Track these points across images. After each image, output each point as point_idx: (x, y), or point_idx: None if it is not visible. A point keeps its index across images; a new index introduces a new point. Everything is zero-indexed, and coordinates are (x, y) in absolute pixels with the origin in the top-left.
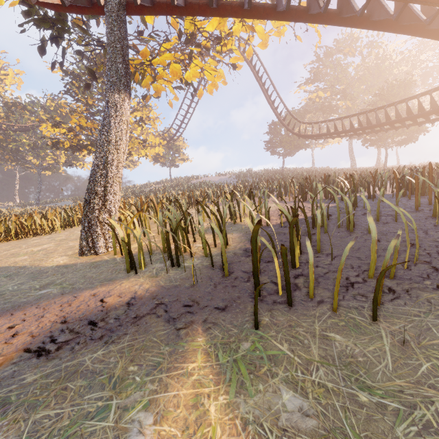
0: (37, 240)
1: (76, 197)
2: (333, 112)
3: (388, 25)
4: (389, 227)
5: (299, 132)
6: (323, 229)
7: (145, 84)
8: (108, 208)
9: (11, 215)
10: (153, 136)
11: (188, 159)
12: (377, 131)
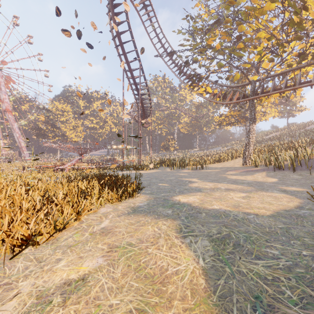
0: (225, 163)
1: (223, 145)
2: None
3: None
4: None
5: None
6: None
7: (262, 102)
8: (249, 154)
9: (205, 155)
10: (269, 109)
11: (306, 108)
12: None
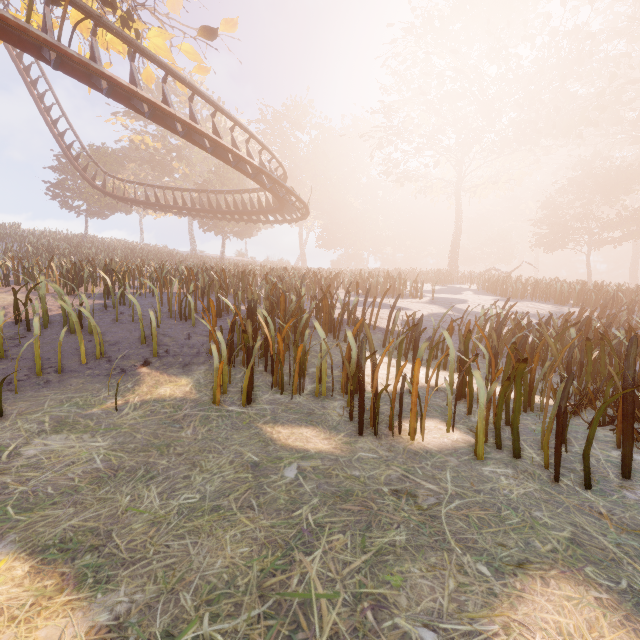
0: None
1: None
2: (166, 173)
3: (154, 117)
4: (119, 328)
5: (104, 187)
6: (43, 332)
7: None
8: None
9: None
10: None
11: None
12: (204, 216)
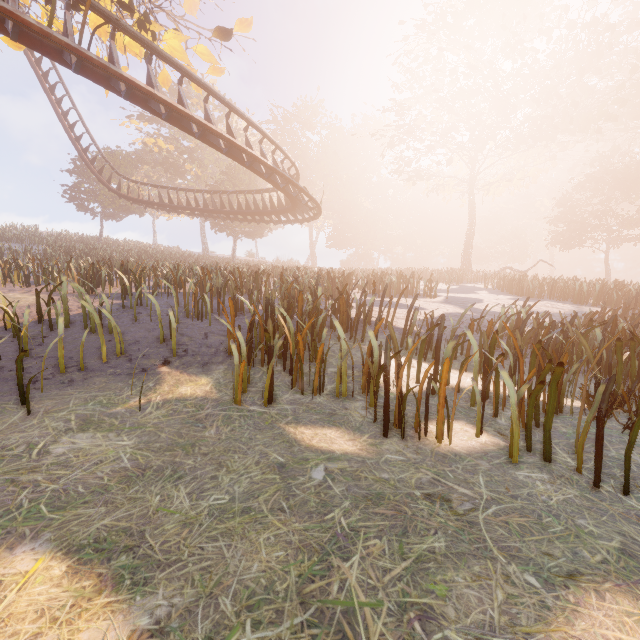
0: None
1: None
2: (178, 175)
3: (170, 118)
4: (137, 327)
5: (119, 190)
6: (65, 331)
7: None
8: None
9: None
10: None
11: None
12: (216, 217)
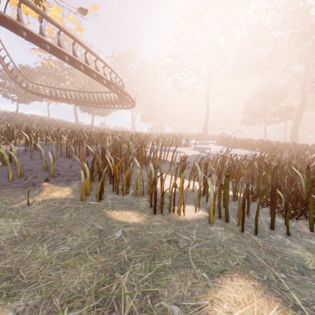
0: None
1: None
2: (62, 81)
3: (53, 52)
4: (32, 162)
5: (27, 87)
6: None
7: None
8: None
9: None
10: None
11: None
12: (82, 104)
